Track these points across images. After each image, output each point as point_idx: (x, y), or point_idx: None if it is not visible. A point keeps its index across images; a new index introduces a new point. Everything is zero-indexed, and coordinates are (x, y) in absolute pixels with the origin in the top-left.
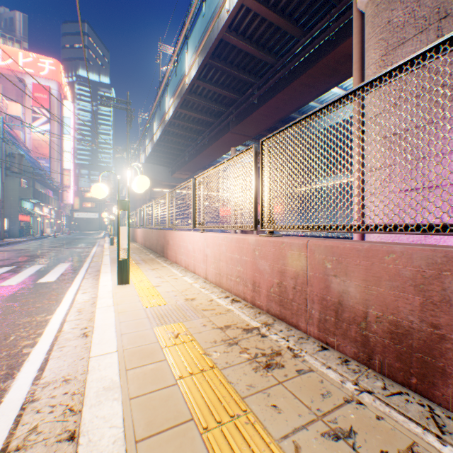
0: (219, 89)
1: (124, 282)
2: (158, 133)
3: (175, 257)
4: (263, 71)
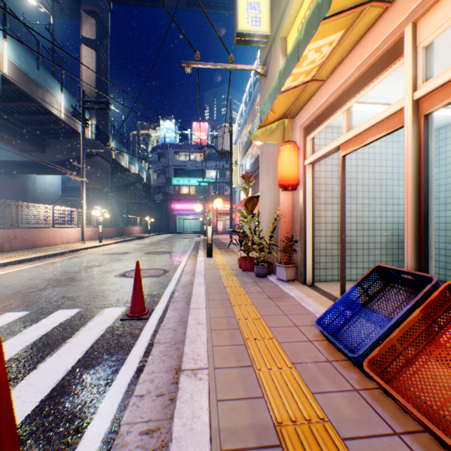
0: None
1: None
2: None
3: None
4: None
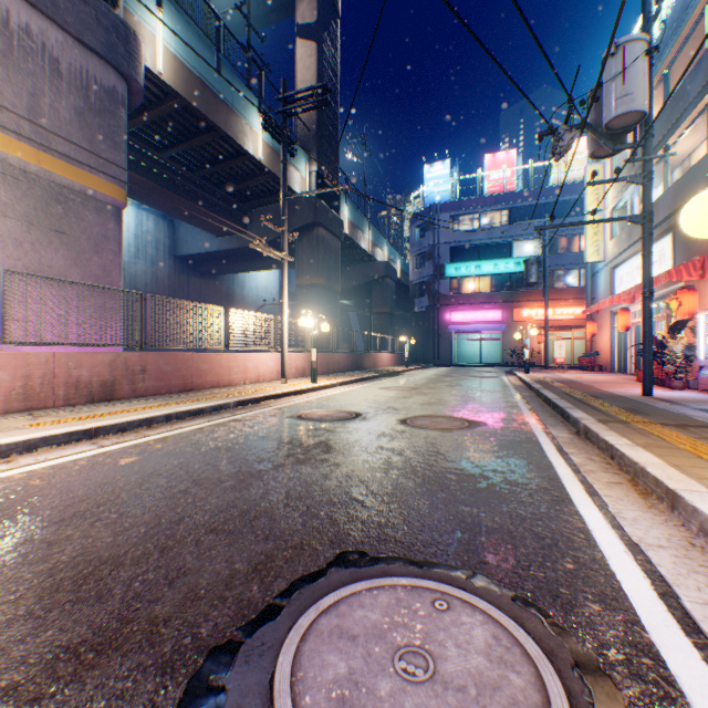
0: None
1: None
2: None
3: None
4: None
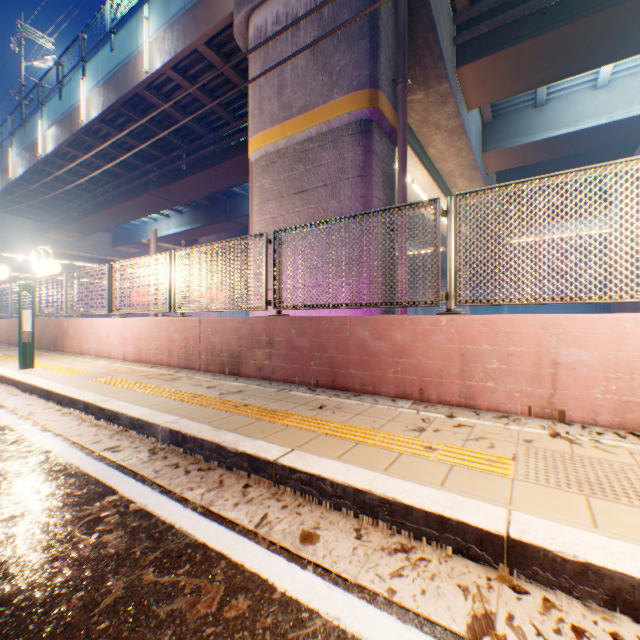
0: (134, 140)
1: (29, 366)
2: (20, 168)
3: (81, 347)
4: (194, 137)
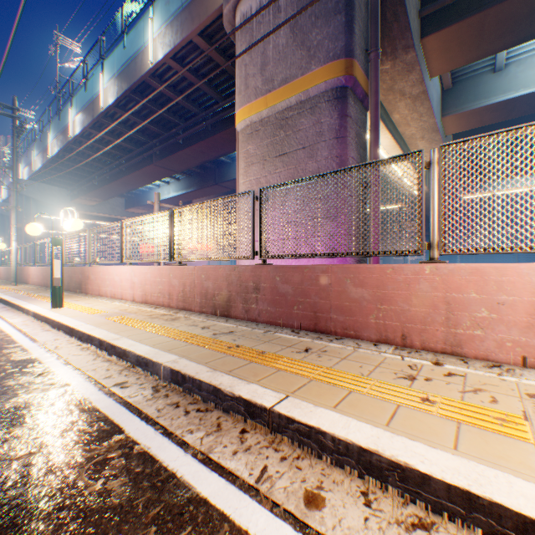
0: (141, 120)
1: (58, 305)
2: (55, 147)
3: (99, 290)
4: (189, 116)
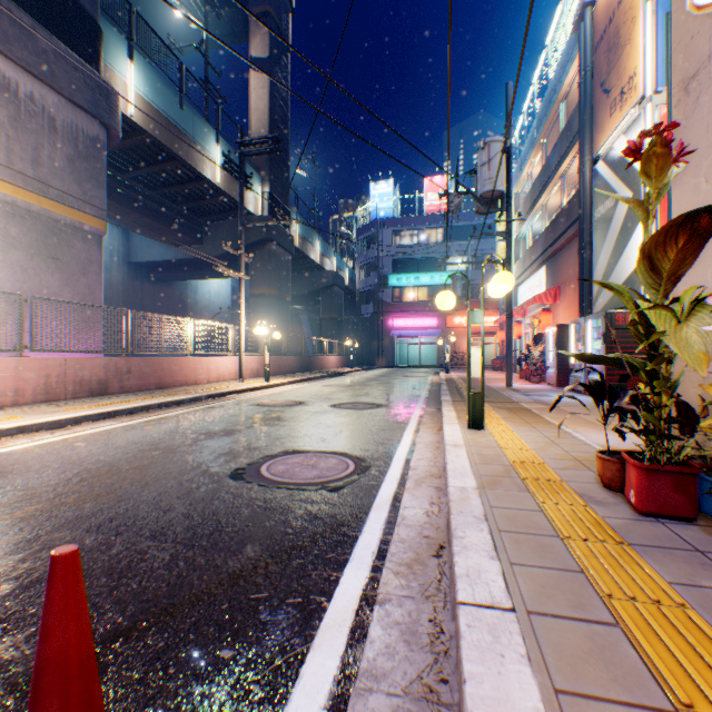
0: None
1: None
2: None
3: None
4: None
